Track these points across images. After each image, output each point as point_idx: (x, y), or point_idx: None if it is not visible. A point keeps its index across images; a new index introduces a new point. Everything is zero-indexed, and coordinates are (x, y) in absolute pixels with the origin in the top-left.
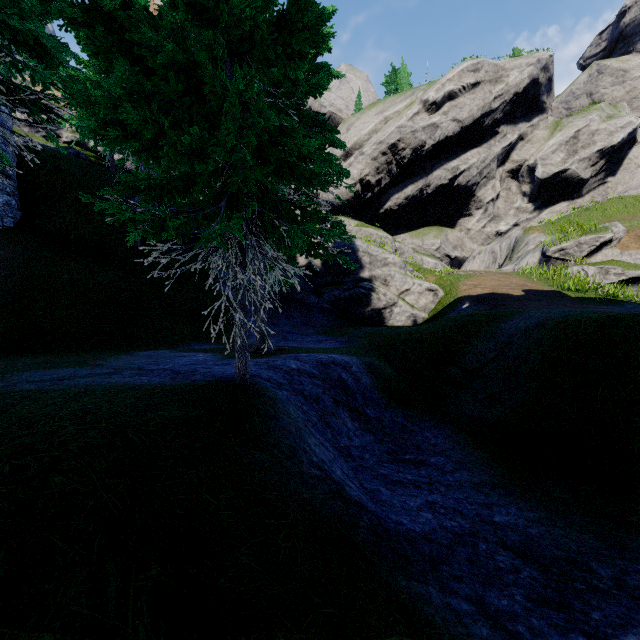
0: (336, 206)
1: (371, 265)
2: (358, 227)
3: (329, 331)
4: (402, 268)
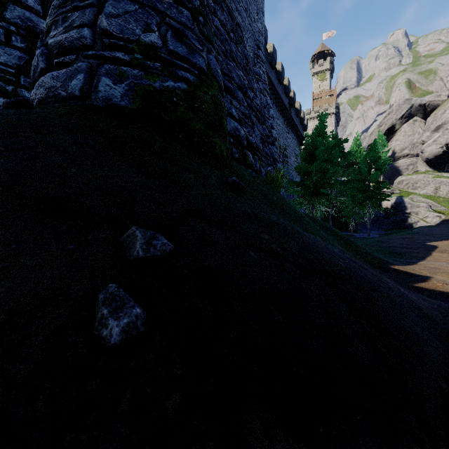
0: (430, 160)
1: (411, 207)
2: (433, 178)
3: (386, 230)
4: (427, 208)
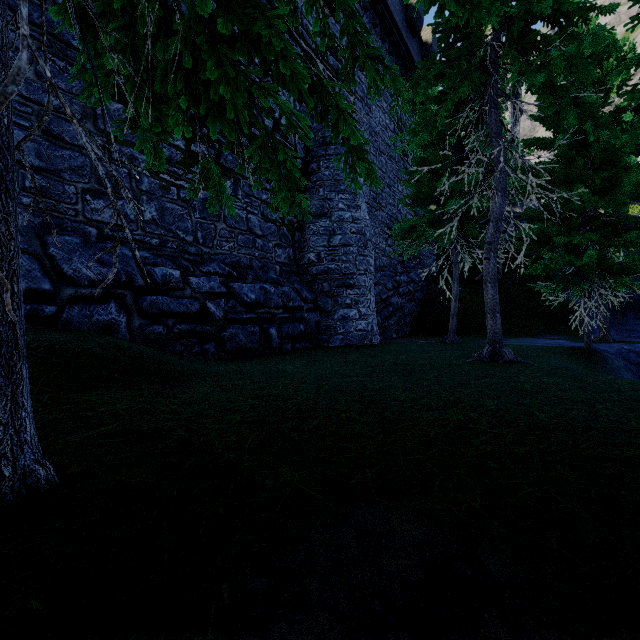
0: None
1: None
2: None
3: None
4: None
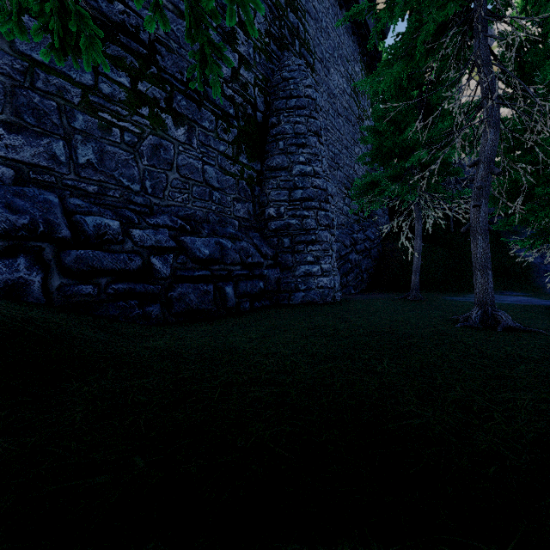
0: None
1: None
2: None
3: None
4: None
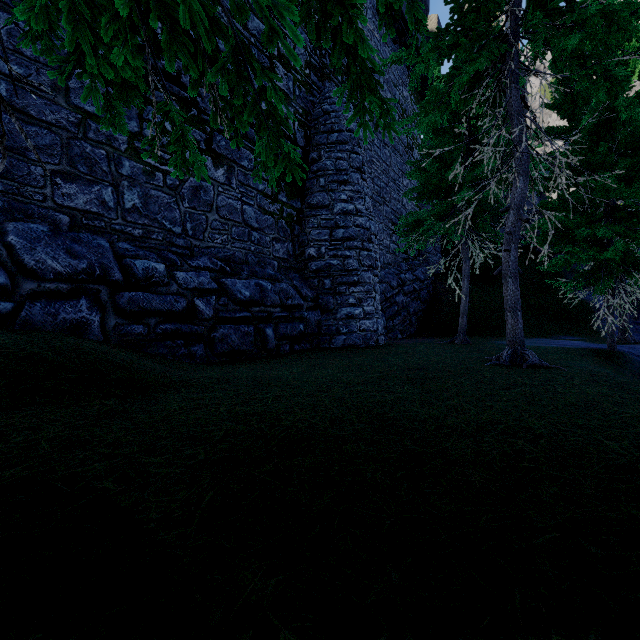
0: None
1: None
2: None
3: None
4: None
